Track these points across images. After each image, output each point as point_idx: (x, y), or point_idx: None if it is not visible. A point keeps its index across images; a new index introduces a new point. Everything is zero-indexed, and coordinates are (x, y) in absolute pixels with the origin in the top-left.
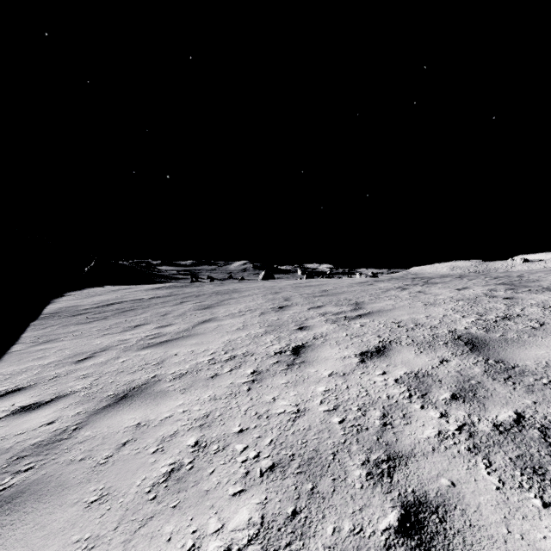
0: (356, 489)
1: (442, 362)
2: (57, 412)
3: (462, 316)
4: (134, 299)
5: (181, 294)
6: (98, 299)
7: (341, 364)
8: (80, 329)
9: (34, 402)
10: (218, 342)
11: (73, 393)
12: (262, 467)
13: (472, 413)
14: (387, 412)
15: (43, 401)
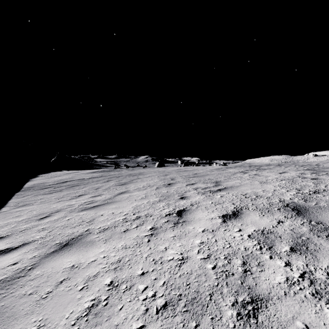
0: (230, 328)
1: (279, 222)
2: (20, 255)
3: (286, 190)
4: (79, 178)
5: (108, 176)
6: (58, 178)
7: (210, 223)
8: (44, 197)
9: (7, 247)
10: (129, 206)
11: (33, 242)
12: (157, 305)
13: (308, 263)
14: (246, 261)
15: (13, 247)
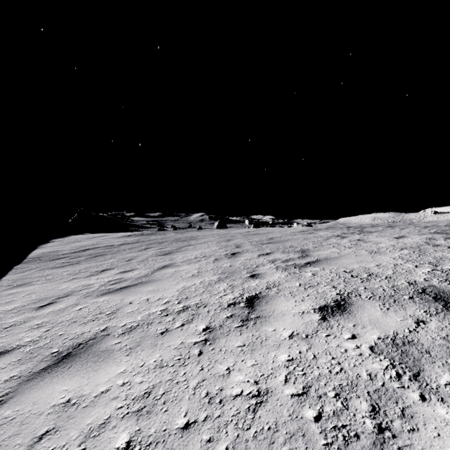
0: None
1: (419, 323)
2: None
3: (415, 266)
4: (107, 245)
5: (146, 241)
6: (77, 245)
7: (301, 322)
8: (53, 273)
9: None
10: (173, 289)
11: (18, 348)
12: None
13: None
14: (377, 404)
15: None
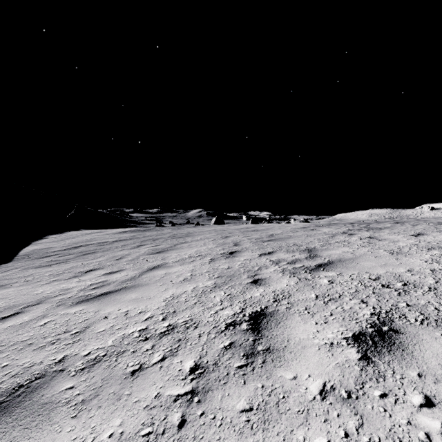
0: None
1: None
2: None
3: None
4: (100, 242)
5: (141, 238)
6: (70, 241)
7: (332, 363)
8: (36, 273)
9: None
10: (159, 298)
11: None
12: None
13: None
14: None
15: None
